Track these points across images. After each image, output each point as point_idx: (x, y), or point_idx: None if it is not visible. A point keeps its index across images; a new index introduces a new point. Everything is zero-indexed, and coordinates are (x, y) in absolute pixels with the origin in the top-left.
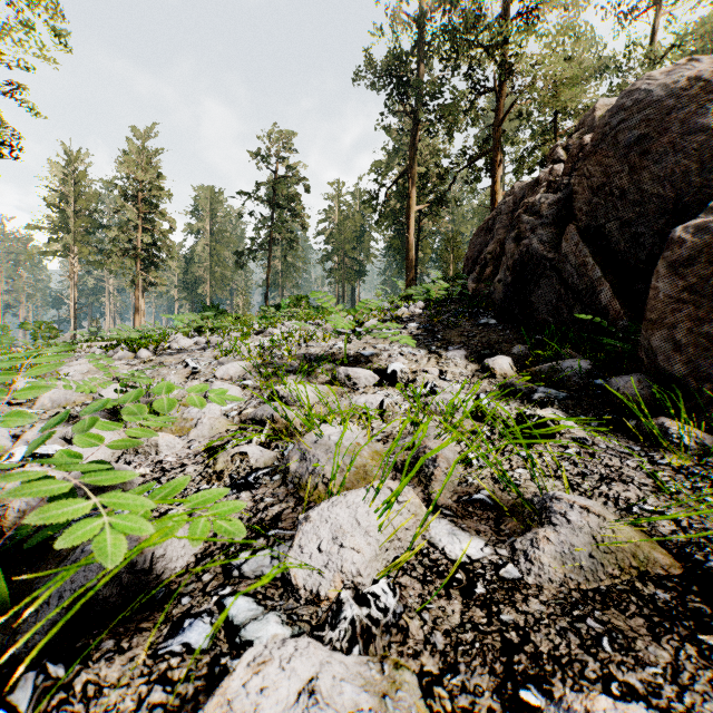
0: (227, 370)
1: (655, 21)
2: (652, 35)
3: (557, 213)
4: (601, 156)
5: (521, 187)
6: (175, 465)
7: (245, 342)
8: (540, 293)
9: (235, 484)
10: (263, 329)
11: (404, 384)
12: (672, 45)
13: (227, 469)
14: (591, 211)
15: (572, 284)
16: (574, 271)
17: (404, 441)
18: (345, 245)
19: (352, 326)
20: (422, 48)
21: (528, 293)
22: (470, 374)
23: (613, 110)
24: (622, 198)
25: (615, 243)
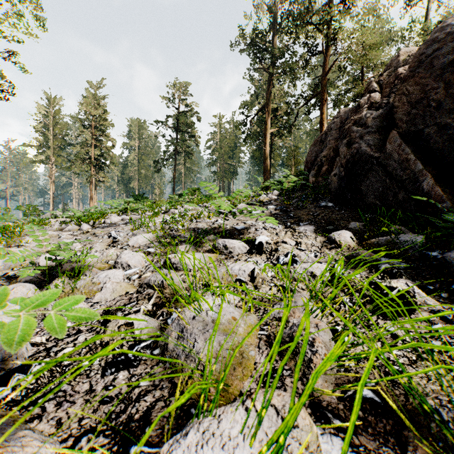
0: (137, 240)
1: (429, 6)
2: (426, 15)
3: (380, 124)
4: (417, 78)
5: (345, 111)
6: (71, 331)
7: (155, 219)
8: (369, 183)
9: (115, 361)
10: (168, 209)
11: (269, 253)
12: (440, 21)
13: (112, 341)
14: (410, 120)
15: (395, 176)
16: (397, 165)
17: (277, 315)
18: (224, 155)
19: (228, 208)
20: (274, 27)
21: (358, 183)
22: (320, 245)
23: (426, 43)
24: (437, 109)
25: (433, 143)
